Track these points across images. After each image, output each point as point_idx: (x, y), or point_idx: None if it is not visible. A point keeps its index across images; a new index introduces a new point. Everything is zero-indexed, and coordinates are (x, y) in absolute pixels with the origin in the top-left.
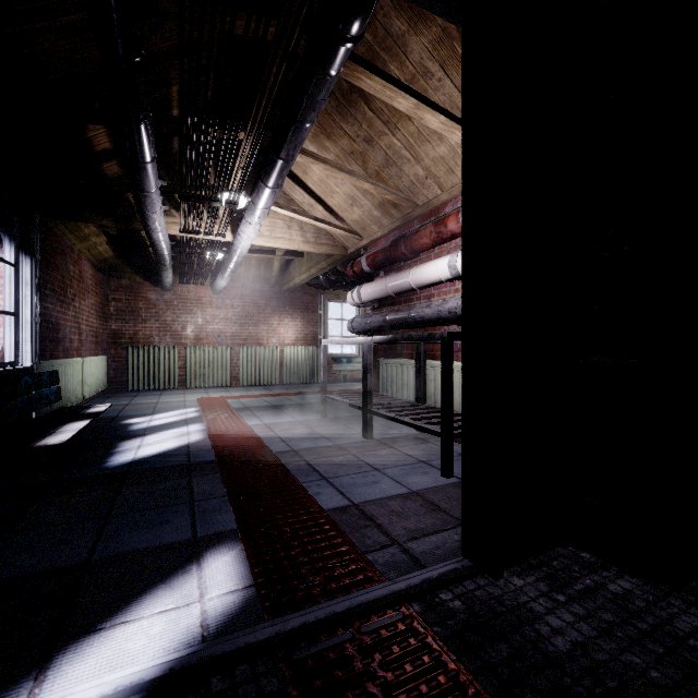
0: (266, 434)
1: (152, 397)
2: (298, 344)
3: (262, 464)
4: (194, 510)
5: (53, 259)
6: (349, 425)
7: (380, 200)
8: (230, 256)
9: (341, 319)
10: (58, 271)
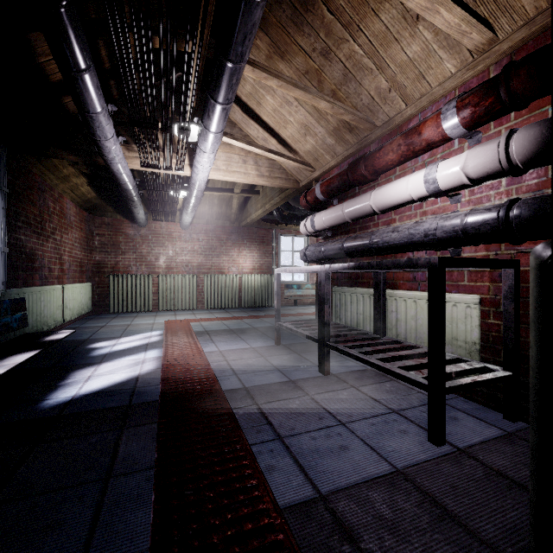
0: (219, 364)
1: (127, 319)
2: (254, 272)
3: (208, 408)
4: (103, 499)
5: (28, 194)
6: (303, 355)
7: (334, 125)
8: (190, 191)
9: (292, 250)
10: (34, 205)
